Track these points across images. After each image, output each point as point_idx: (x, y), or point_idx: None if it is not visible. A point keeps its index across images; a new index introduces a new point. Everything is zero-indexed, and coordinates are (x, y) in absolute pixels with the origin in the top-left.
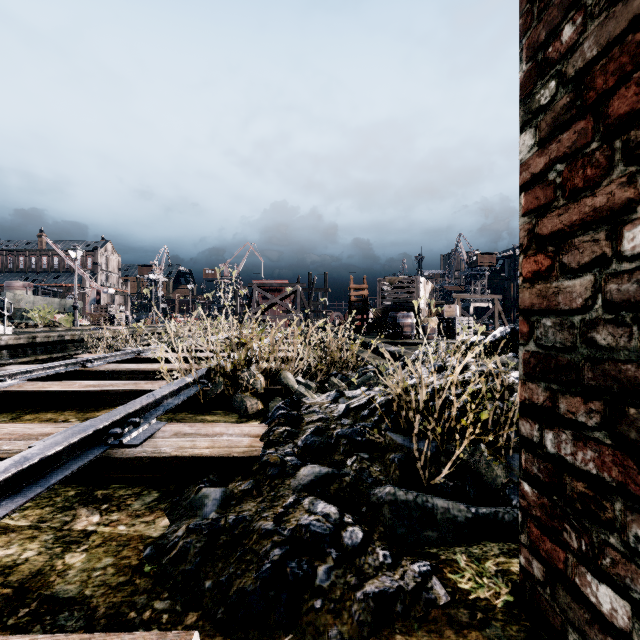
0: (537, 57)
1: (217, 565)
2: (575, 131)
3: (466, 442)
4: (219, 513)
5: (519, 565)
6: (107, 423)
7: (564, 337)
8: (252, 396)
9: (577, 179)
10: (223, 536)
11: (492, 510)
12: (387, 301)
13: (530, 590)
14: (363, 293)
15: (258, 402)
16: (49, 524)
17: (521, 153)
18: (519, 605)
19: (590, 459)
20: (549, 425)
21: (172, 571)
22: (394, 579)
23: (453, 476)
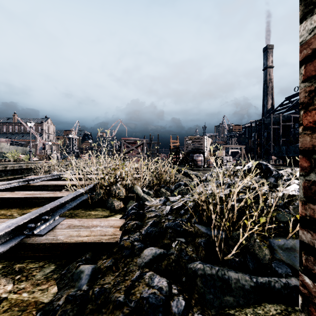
0: None
1: None
2: None
3: (247, 234)
4: (89, 285)
5: None
6: (26, 220)
7: None
8: (118, 200)
9: None
10: (89, 305)
11: (267, 280)
12: (189, 148)
13: None
14: (177, 144)
15: (121, 203)
16: None
17: (301, 37)
18: None
19: None
20: None
21: None
22: None
23: (238, 254)
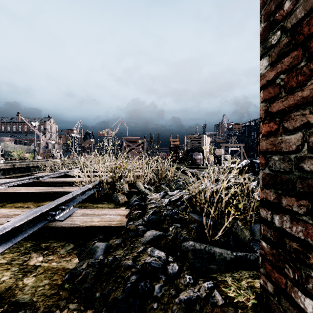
0: (270, 19)
1: (102, 284)
2: (291, 57)
3: (230, 219)
4: (104, 256)
5: (260, 284)
6: (47, 209)
7: (285, 166)
8: (122, 194)
9: (292, 82)
10: (106, 268)
11: (244, 254)
12: (188, 147)
13: (266, 298)
14: (176, 143)
15: (125, 197)
16: (16, 262)
17: (261, 70)
18: (260, 305)
19: (300, 231)
20: (276, 212)
21: (79, 287)
22: (195, 291)
23: (223, 236)
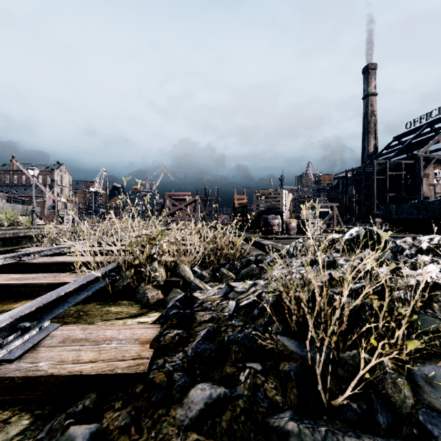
0: None
1: None
2: None
3: (374, 362)
4: None
5: None
6: None
7: None
8: (153, 288)
9: None
10: None
11: None
12: (261, 207)
13: None
14: (243, 201)
15: (159, 293)
16: None
17: None
18: None
19: None
20: None
21: None
22: None
23: (355, 394)
